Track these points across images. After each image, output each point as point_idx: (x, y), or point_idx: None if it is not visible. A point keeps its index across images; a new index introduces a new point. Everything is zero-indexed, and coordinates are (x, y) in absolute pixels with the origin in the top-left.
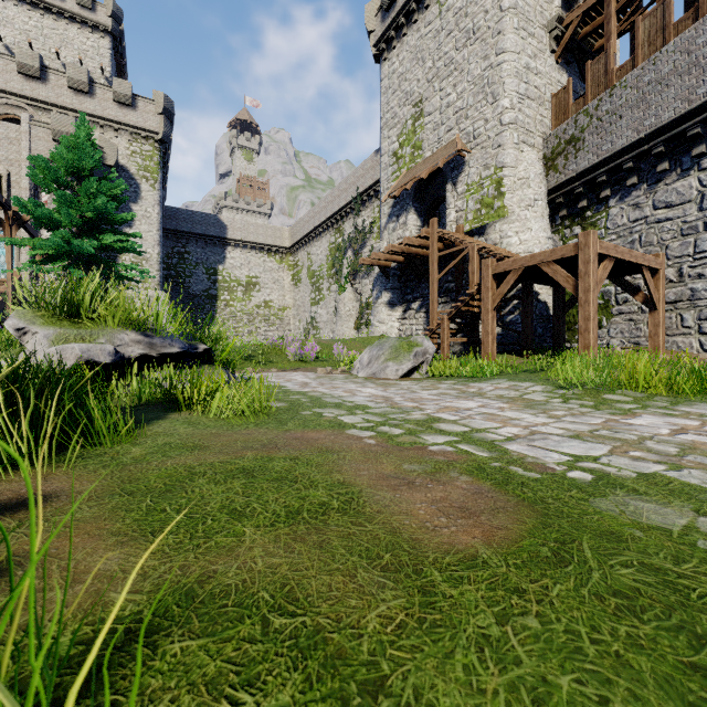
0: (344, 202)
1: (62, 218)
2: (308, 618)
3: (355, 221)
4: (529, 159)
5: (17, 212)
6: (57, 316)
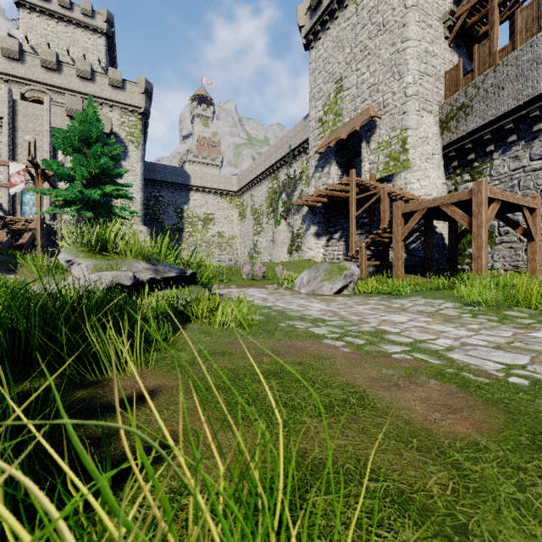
0: (279, 157)
1: (76, 174)
2: (389, 483)
3: (288, 171)
4: (428, 122)
5: (43, 170)
6: (92, 251)
